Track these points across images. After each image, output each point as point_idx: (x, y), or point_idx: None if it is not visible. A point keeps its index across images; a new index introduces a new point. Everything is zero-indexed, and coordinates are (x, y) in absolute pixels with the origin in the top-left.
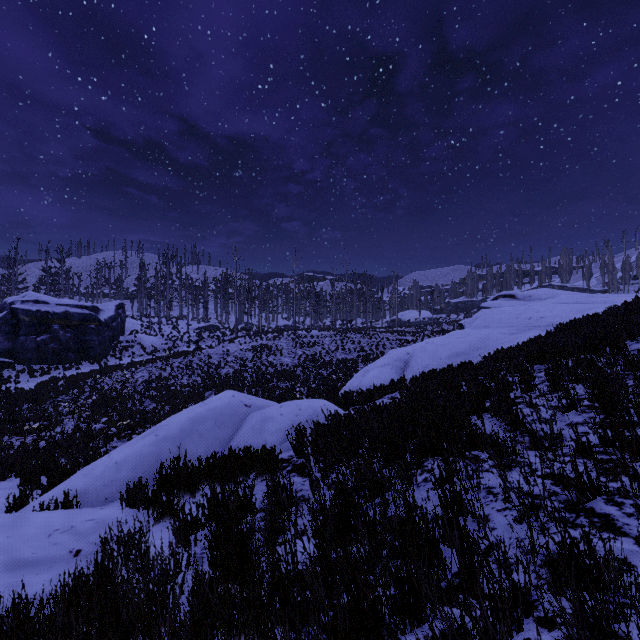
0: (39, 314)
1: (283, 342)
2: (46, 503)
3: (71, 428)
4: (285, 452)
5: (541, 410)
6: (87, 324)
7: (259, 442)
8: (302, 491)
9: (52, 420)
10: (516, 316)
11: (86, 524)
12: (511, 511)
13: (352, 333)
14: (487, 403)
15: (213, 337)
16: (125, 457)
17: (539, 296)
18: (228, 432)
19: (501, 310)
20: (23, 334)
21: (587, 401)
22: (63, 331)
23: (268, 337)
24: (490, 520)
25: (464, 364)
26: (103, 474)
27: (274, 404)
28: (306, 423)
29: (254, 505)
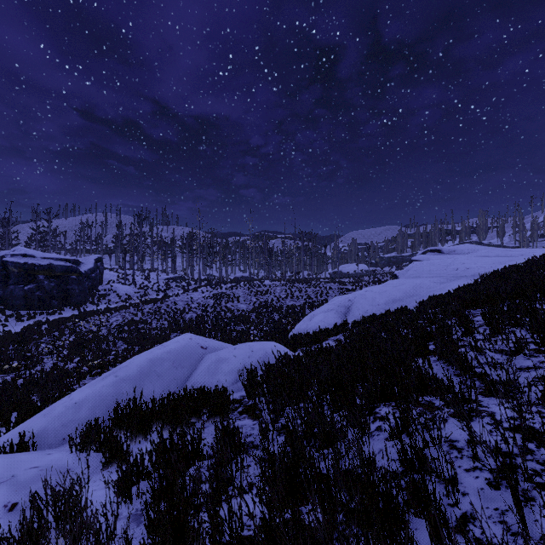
0: (26, 266)
1: (240, 291)
2: (5, 443)
3: (50, 366)
4: (238, 392)
5: (487, 353)
6: (69, 275)
7: (213, 382)
8: (251, 436)
9: (34, 359)
10: (444, 267)
11: (29, 472)
12: (482, 472)
13: (300, 283)
14: (429, 346)
15: (179, 286)
16: (85, 397)
17: (462, 251)
18: (185, 373)
19: (430, 262)
20: (12, 283)
21: (537, 345)
22: (48, 281)
23: (227, 286)
24: (459, 482)
25: (401, 309)
26: (62, 414)
27: (229, 346)
28: (258, 364)
29: (202, 452)
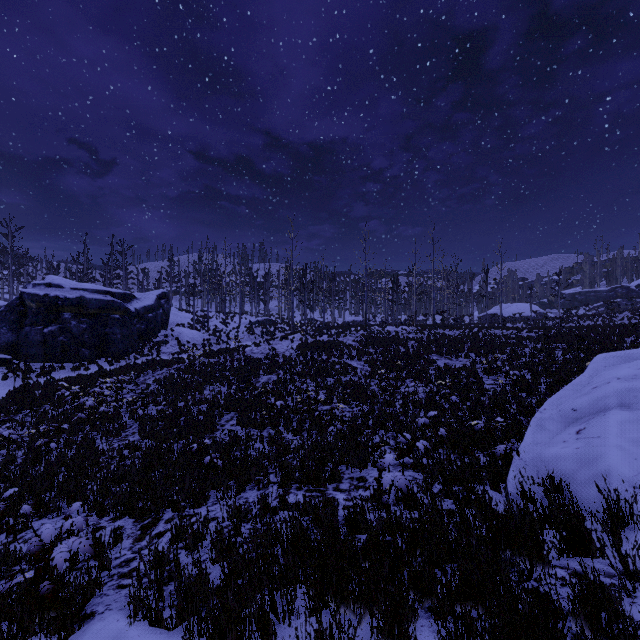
0: (47, 299)
1: (350, 339)
2: None
3: None
4: None
5: None
6: (109, 313)
7: None
8: None
9: None
10: None
11: None
12: None
13: (444, 329)
14: None
15: (262, 332)
16: None
17: None
18: None
19: None
20: (28, 324)
21: None
22: (76, 321)
23: (331, 333)
24: None
25: None
26: None
27: None
28: None
29: None
